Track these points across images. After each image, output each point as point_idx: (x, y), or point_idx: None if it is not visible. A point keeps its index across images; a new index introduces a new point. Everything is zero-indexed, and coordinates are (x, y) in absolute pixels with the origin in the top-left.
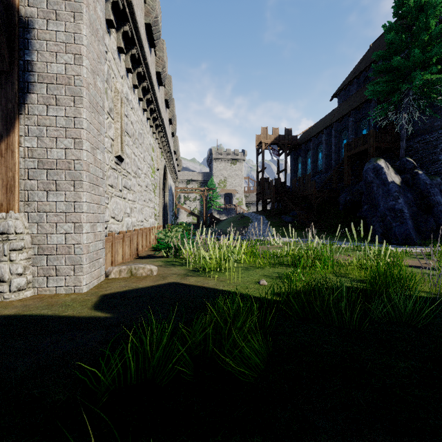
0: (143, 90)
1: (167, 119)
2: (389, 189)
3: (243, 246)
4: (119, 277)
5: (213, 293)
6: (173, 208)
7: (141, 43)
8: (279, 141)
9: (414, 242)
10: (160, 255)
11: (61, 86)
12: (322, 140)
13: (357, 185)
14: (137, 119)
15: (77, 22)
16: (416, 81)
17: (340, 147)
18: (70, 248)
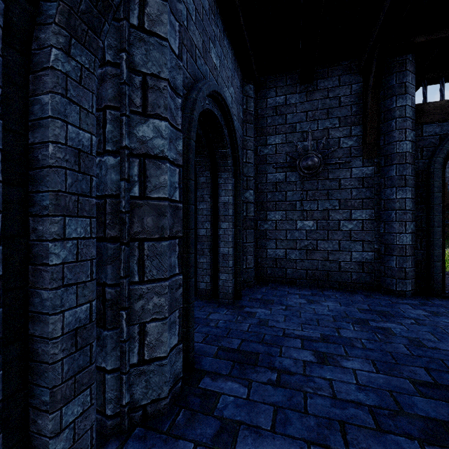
0: None
1: None
2: None
3: None
4: None
5: None
6: None
7: None
8: None
9: None
10: None
11: None
12: None
13: None
14: None
15: None
16: None
17: None
18: None
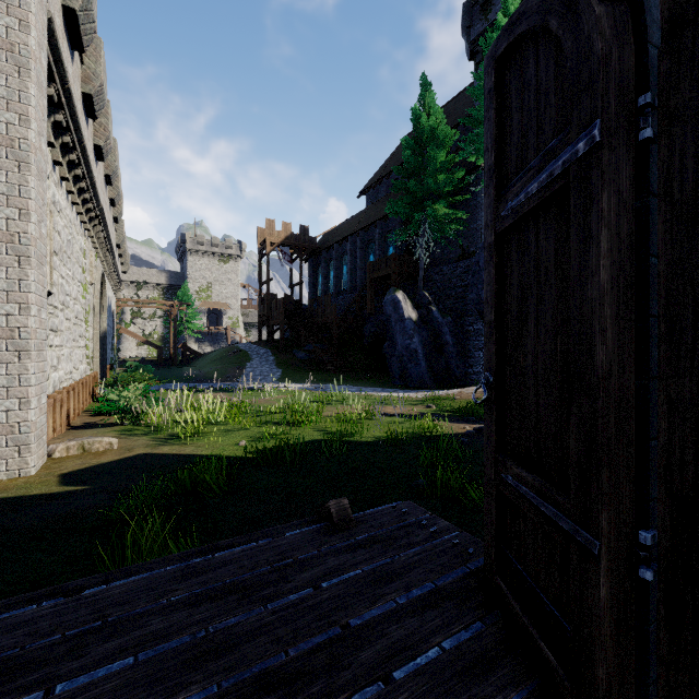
0: (74, 179)
1: (107, 200)
2: (406, 326)
3: (223, 409)
4: (68, 455)
5: (191, 459)
6: (114, 336)
7: (78, 125)
8: (292, 242)
9: (426, 385)
10: (107, 421)
11: (0, 244)
12: (347, 249)
13: (382, 315)
14: (65, 223)
15: (24, 173)
16: (429, 212)
17: (366, 263)
18: (13, 427)
